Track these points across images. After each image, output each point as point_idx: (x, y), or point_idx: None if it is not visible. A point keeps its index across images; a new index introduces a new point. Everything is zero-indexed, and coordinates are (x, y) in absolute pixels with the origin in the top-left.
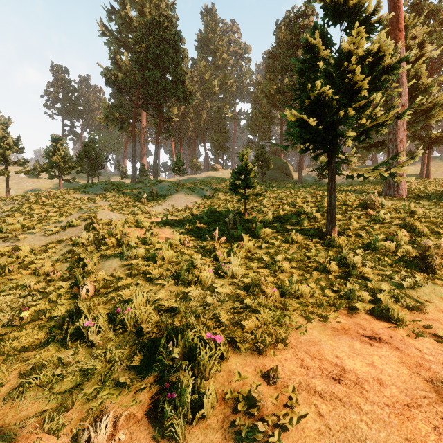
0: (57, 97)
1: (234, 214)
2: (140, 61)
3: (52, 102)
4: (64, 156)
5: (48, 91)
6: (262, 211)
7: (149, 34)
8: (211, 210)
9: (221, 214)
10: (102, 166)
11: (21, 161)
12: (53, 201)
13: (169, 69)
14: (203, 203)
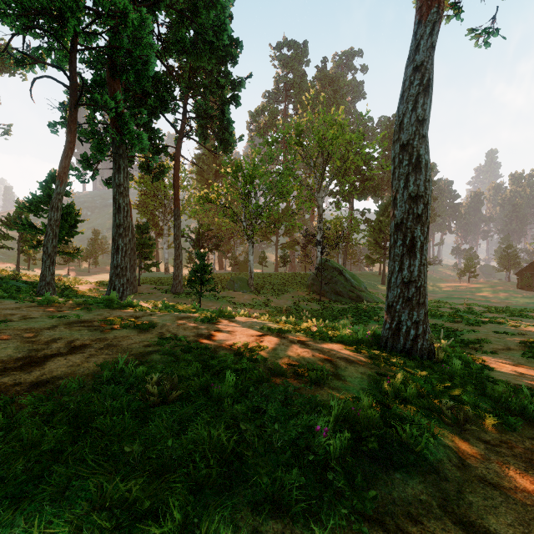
0: None
1: None
2: None
3: None
4: None
5: None
6: None
7: None
8: None
9: None
10: None
11: None
12: None
13: None
14: None
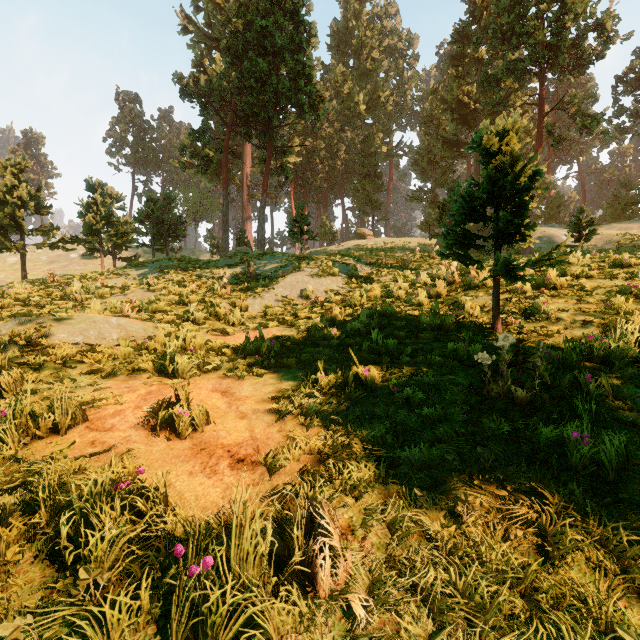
0: (124, 140)
1: (456, 324)
2: (234, 47)
3: (119, 147)
4: (107, 215)
5: (111, 130)
6: (544, 314)
7: (250, 5)
8: (381, 309)
9: (415, 324)
10: (181, 236)
11: (47, 228)
12: (48, 291)
13: (285, 57)
14: (351, 292)
